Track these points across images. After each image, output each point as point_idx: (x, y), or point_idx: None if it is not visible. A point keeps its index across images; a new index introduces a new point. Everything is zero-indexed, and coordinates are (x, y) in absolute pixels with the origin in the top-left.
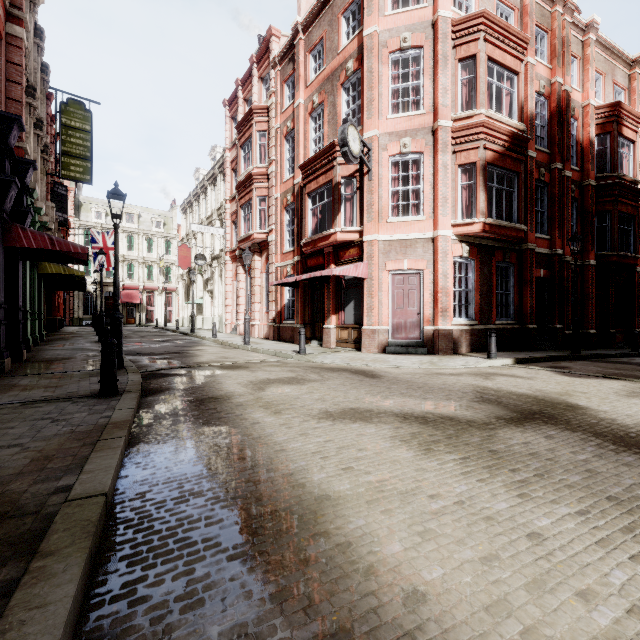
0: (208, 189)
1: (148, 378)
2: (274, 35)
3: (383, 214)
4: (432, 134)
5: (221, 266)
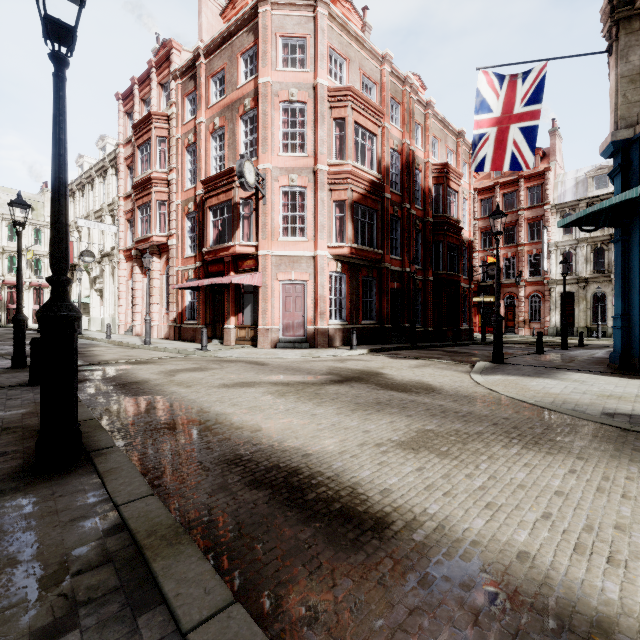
0: (96, 181)
1: None
2: (175, 48)
3: (275, 234)
4: (313, 174)
5: (114, 265)
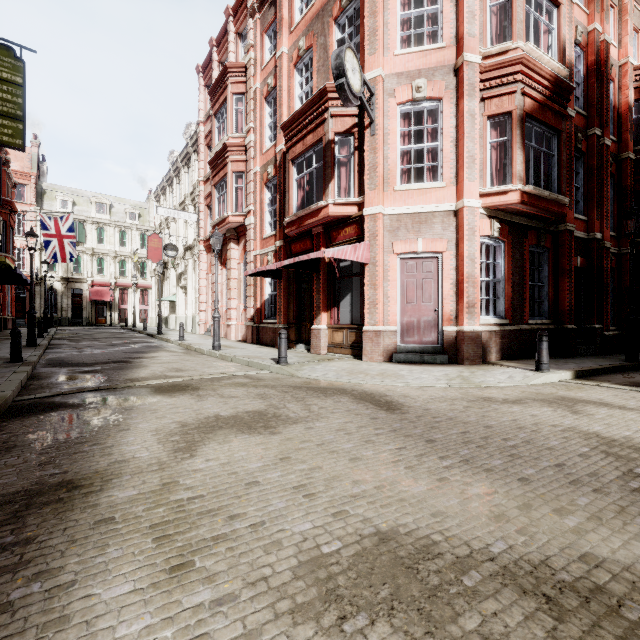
0: (182, 171)
1: (14, 415)
2: None
3: (389, 180)
4: (454, 74)
5: (194, 257)
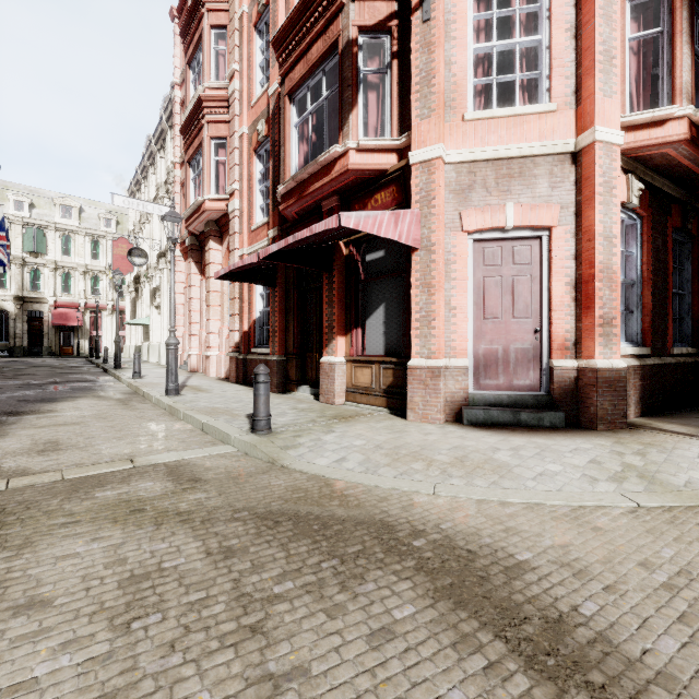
0: (157, 157)
1: None
2: None
3: (455, 101)
4: None
5: (167, 265)
